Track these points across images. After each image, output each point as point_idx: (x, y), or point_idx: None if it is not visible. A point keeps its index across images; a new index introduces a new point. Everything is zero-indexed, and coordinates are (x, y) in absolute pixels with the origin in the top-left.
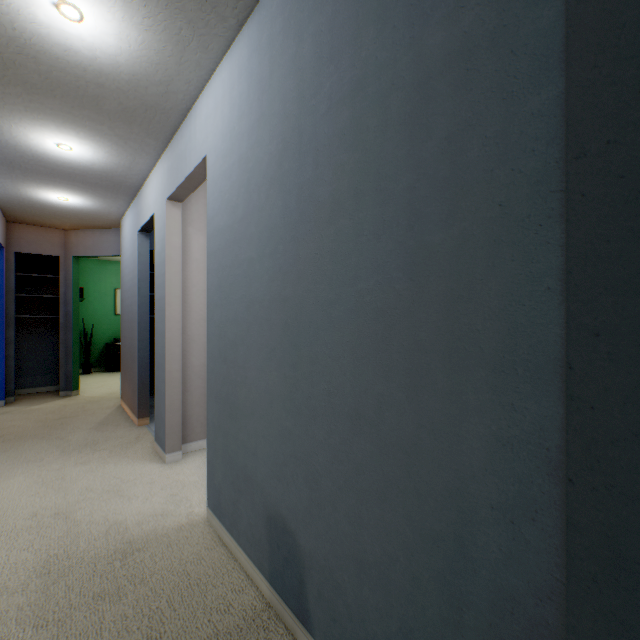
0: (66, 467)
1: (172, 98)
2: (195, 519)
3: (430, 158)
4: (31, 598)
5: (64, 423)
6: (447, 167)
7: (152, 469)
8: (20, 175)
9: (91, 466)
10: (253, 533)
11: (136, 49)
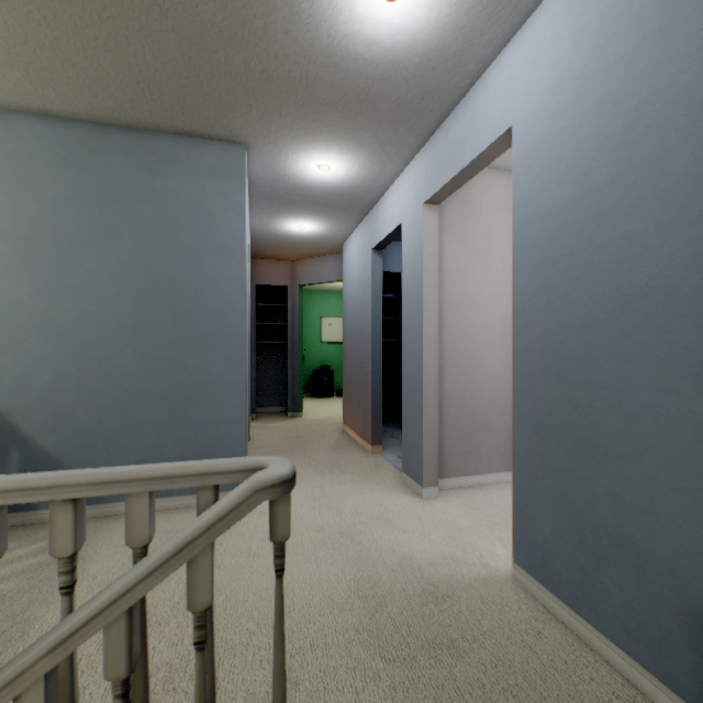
0: (326, 485)
1: (458, 73)
2: (496, 574)
3: None
4: (362, 621)
5: (303, 442)
6: None
7: (410, 502)
8: (276, 208)
9: (348, 488)
10: (641, 624)
11: (444, 15)
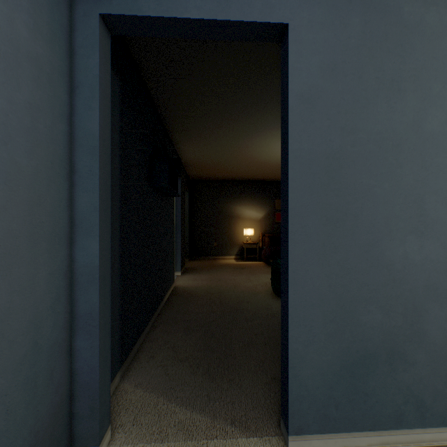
0: None
1: None
2: None
3: (20, 105)
4: None
5: None
6: (30, 122)
7: None
8: None
9: None
10: None
11: None
